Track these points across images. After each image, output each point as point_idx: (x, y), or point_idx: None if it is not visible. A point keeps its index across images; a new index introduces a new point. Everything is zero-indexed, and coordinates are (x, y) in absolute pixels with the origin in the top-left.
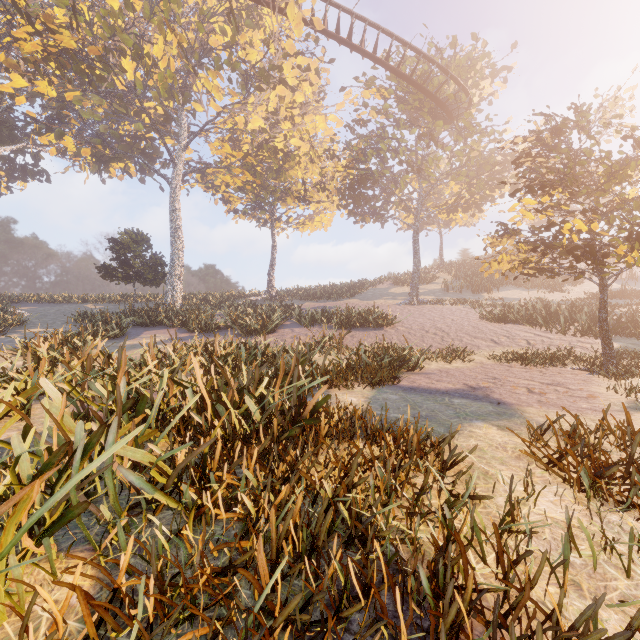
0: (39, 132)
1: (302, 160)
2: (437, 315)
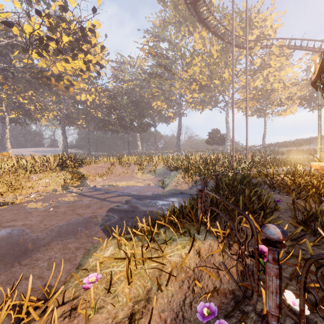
0: (192, 106)
1: (279, 90)
2: None
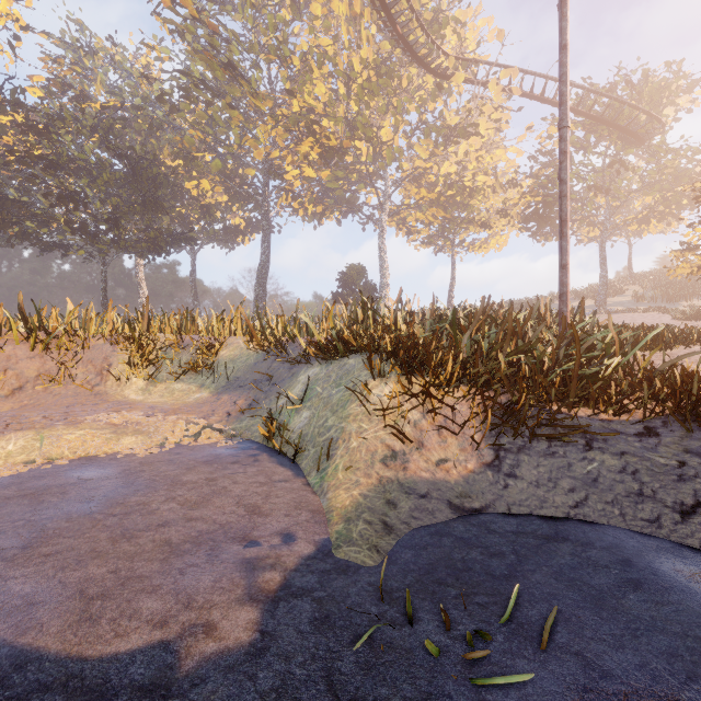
0: (301, 202)
1: (486, 192)
2: (627, 319)
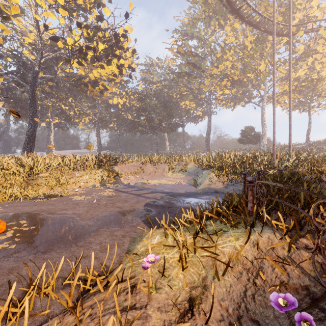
0: (223, 103)
1: None
2: None
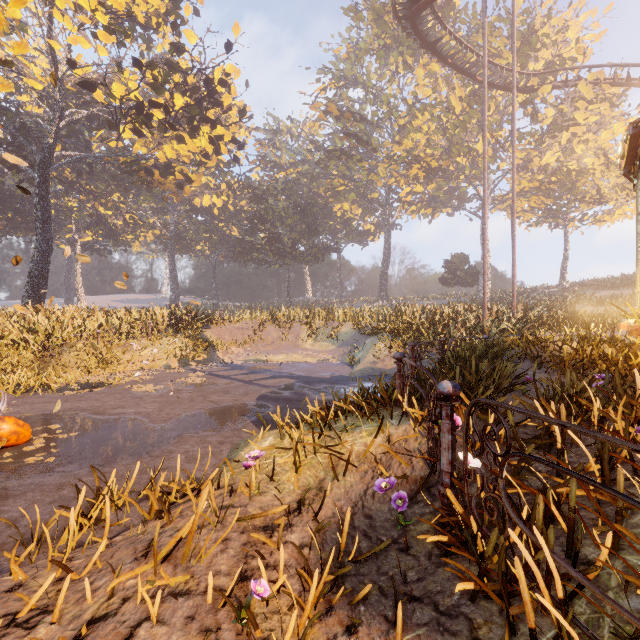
0: (412, 210)
1: (596, 171)
2: None
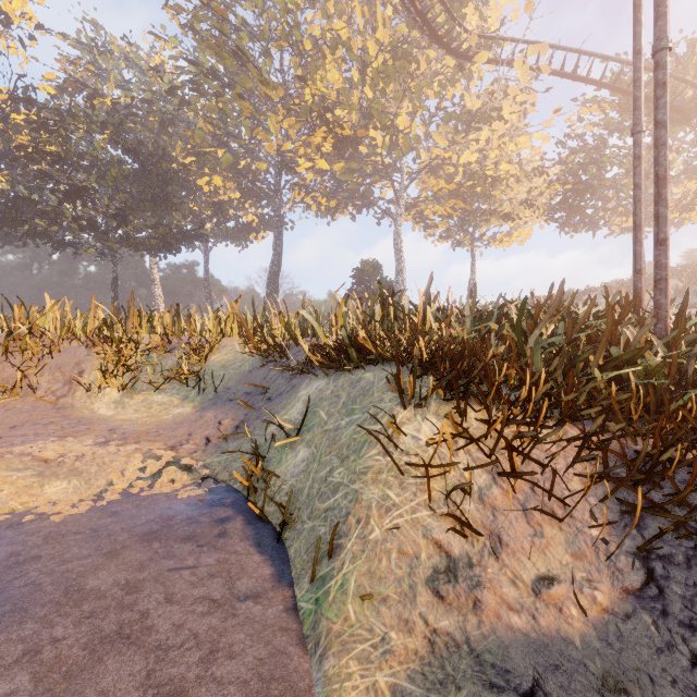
0: (314, 196)
1: (509, 182)
2: None
